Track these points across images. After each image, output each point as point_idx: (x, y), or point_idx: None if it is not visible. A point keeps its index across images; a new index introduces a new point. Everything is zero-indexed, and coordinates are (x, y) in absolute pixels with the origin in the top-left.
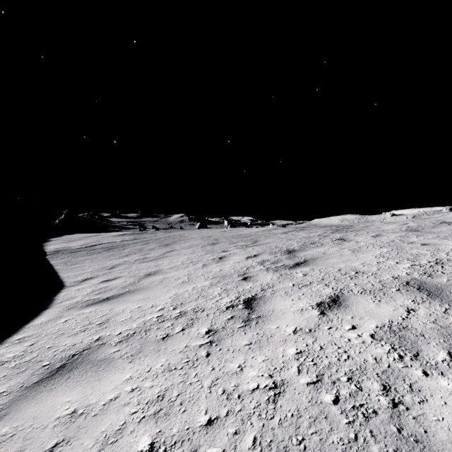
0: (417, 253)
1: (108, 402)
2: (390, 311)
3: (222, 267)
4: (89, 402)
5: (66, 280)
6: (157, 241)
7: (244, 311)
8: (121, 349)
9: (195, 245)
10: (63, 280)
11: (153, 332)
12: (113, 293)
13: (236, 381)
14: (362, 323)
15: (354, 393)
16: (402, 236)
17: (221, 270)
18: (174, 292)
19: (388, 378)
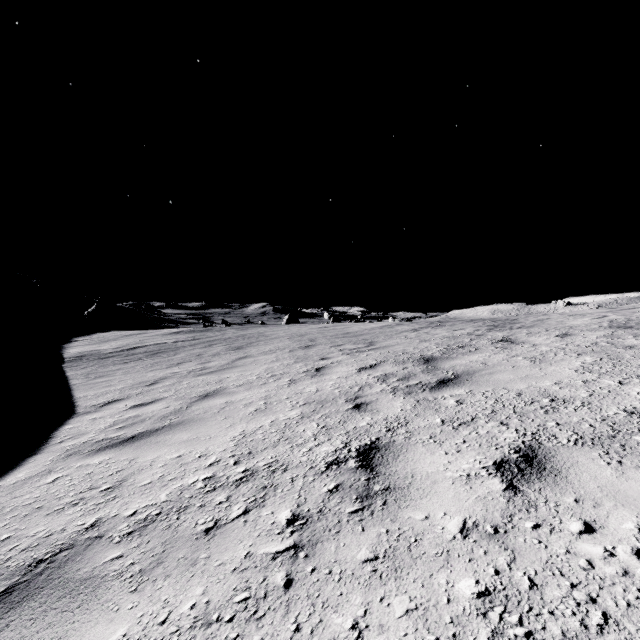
0: None
1: None
2: None
3: (320, 385)
4: None
5: (80, 403)
6: (224, 343)
7: (359, 473)
8: (127, 553)
9: (281, 348)
10: (77, 402)
11: (192, 515)
12: (144, 428)
13: None
14: (604, 516)
15: None
16: (608, 337)
17: (318, 390)
18: (241, 429)
19: None
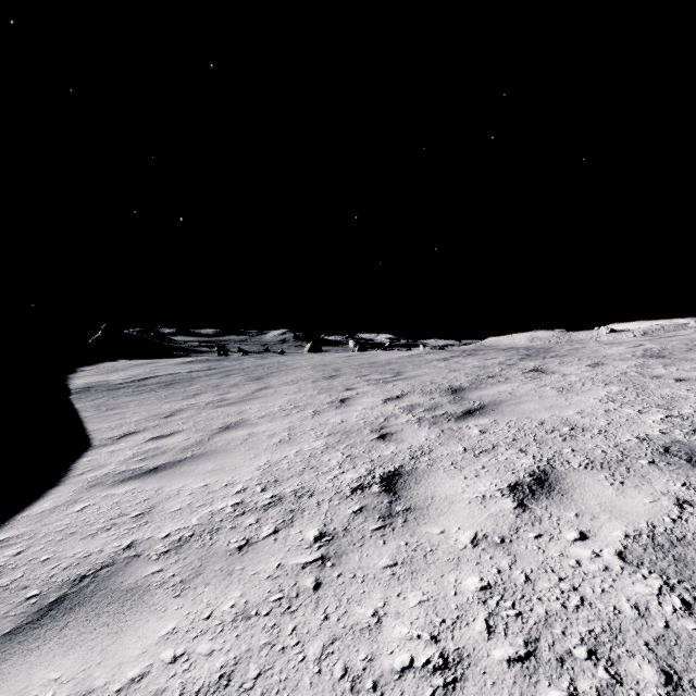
0: (671, 396)
1: (126, 685)
2: (645, 505)
3: (345, 416)
4: (92, 685)
5: (94, 436)
6: (243, 373)
7: (382, 497)
8: (166, 567)
9: (303, 379)
10: (91, 435)
11: (224, 536)
12: (166, 459)
13: (368, 647)
14: (598, 527)
15: (608, 690)
16: (639, 366)
17: (343, 421)
18: (265, 460)
19: (670, 656)
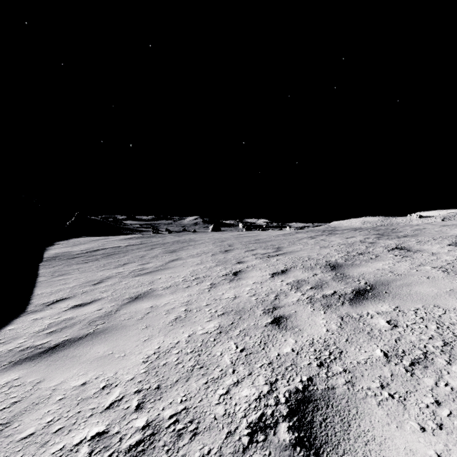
0: None
1: None
2: None
3: (238, 290)
4: None
5: (34, 301)
6: (163, 247)
7: None
8: None
9: (205, 252)
10: (32, 299)
11: None
12: (70, 334)
13: None
14: None
15: None
16: None
17: (236, 296)
18: (156, 345)
19: None
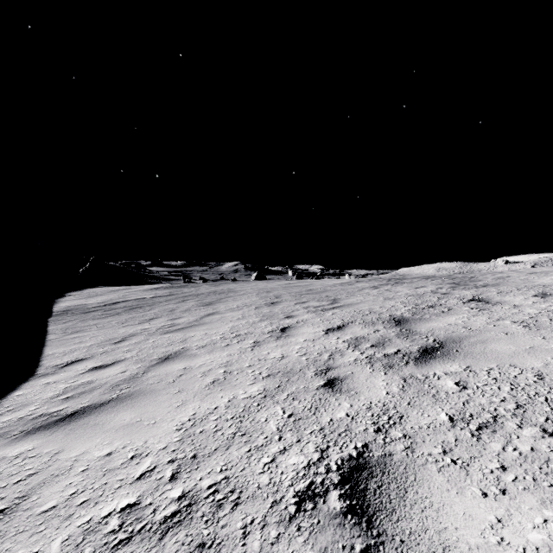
0: None
1: None
2: None
3: (286, 349)
4: None
5: (44, 362)
6: (197, 298)
7: (350, 531)
8: None
9: (247, 305)
10: (42, 361)
11: None
12: (90, 400)
13: None
14: None
15: None
16: None
17: (284, 356)
18: (192, 411)
19: None
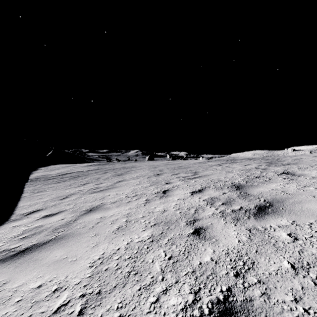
0: None
1: None
2: None
3: (166, 205)
4: None
5: (16, 211)
6: (113, 171)
7: None
8: None
9: (143, 175)
10: (16, 210)
11: None
12: (37, 240)
13: None
14: None
15: None
16: None
17: (165, 210)
18: (102, 251)
19: None
